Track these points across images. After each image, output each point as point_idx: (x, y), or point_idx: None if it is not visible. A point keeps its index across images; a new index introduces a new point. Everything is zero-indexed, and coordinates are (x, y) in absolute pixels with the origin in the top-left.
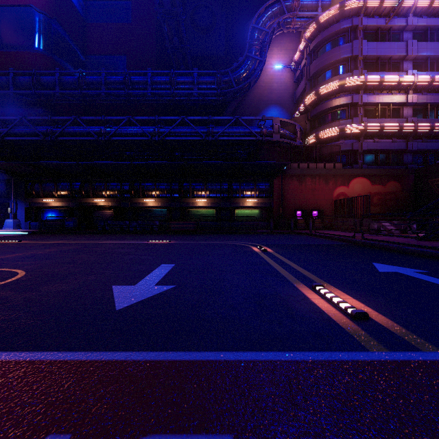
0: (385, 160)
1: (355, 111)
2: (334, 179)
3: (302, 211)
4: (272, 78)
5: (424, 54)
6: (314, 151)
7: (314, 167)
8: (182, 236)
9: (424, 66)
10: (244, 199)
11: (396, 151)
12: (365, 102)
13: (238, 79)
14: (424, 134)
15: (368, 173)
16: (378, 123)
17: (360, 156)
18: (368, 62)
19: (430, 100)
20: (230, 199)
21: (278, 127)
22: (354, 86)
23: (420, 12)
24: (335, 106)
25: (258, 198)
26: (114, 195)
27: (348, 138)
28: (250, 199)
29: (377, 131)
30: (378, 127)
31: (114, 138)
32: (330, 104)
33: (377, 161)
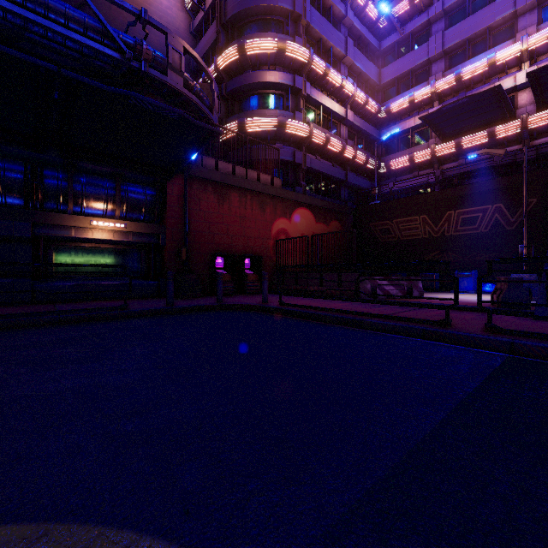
0: (325, 191)
1: (296, 103)
2: (273, 204)
3: (226, 257)
4: (151, 3)
5: (359, 66)
6: (243, 145)
7: (243, 175)
8: None
9: (356, 83)
10: (84, 219)
11: (335, 181)
12: (308, 94)
13: None
14: (358, 166)
15: (312, 204)
16: (323, 132)
17: (303, 175)
18: (308, 37)
19: (363, 126)
20: (34, 212)
21: (180, 60)
22: (296, 62)
23: (356, 9)
24: (270, 83)
25: (126, 220)
26: None
27: (287, 144)
28: (104, 221)
29: (322, 144)
30: (324, 137)
31: None
32: (262, 76)
33: (319, 189)
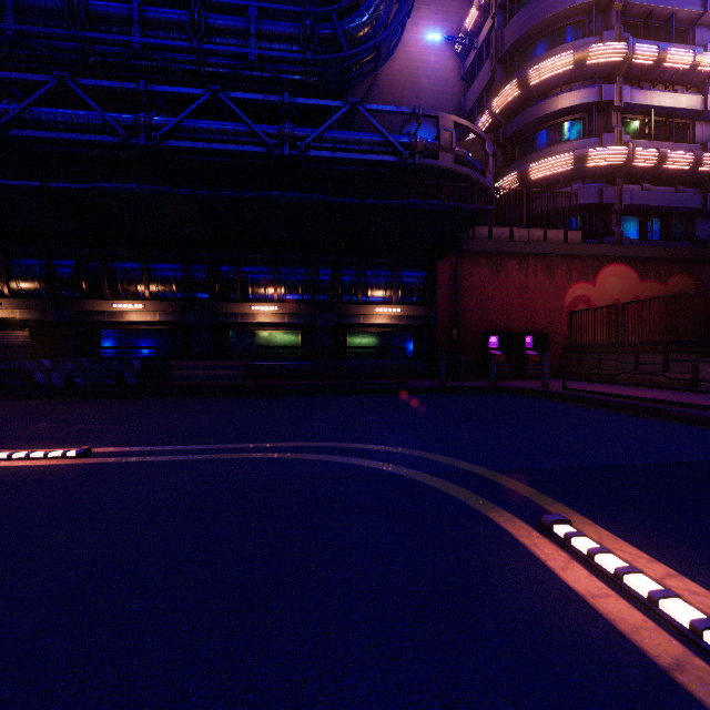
0: (660, 232)
1: (605, 122)
2: (566, 265)
3: (502, 336)
4: (419, 67)
5: None
6: (524, 202)
7: (524, 237)
8: (186, 411)
9: None
10: (369, 308)
11: (681, 213)
12: (626, 102)
13: (353, 35)
14: None
15: (633, 256)
16: (654, 148)
17: (616, 217)
18: (628, 20)
19: None
20: (337, 306)
21: (451, 137)
22: (604, 67)
23: None
24: (564, 110)
25: (401, 305)
26: (33, 290)
27: (590, 181)
28: (384, 308)
29: (651, 165)
30: (656, 156)
31: (19, 131)
32: (552, 105)
33: (647, 232)
